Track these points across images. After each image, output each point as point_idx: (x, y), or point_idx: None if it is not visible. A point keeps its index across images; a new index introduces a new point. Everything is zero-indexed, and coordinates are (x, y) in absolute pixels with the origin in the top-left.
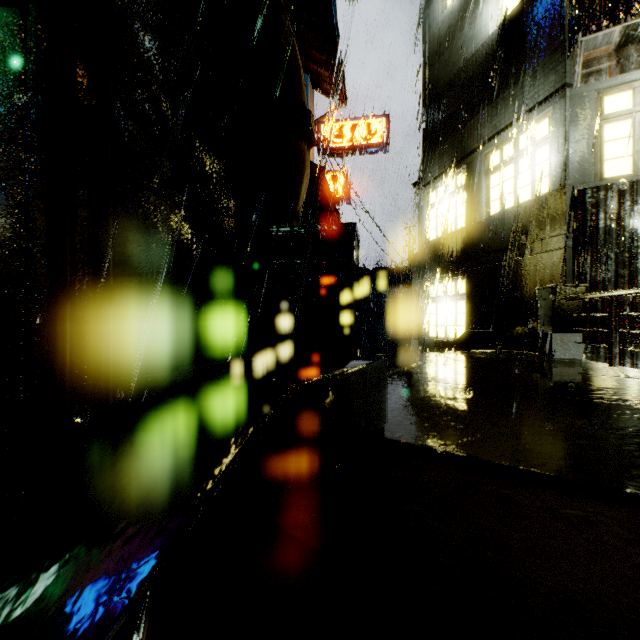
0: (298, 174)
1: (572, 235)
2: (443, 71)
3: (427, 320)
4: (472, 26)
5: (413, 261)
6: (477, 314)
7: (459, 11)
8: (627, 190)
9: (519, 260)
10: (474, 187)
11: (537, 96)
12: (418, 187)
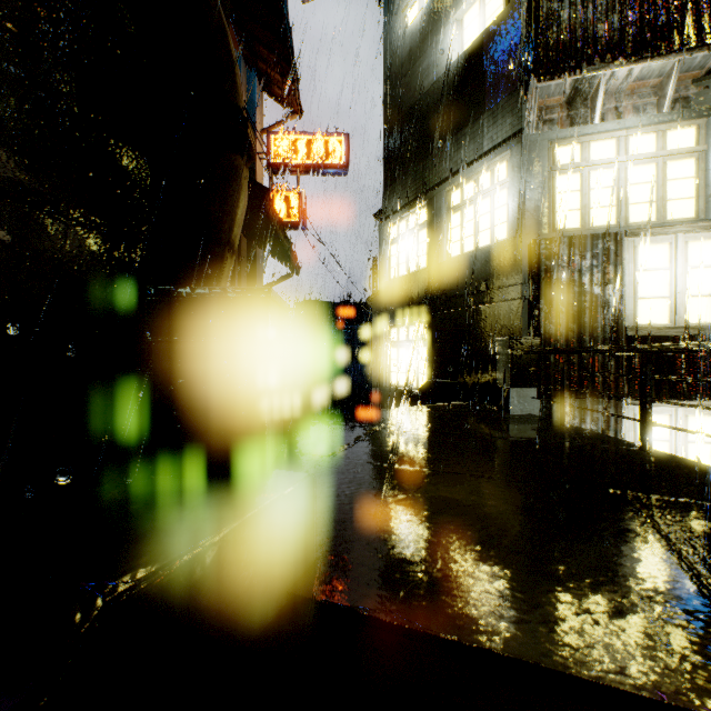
0: (232, 195)
1: (528, 285)
2: (405, 95)
3: (388, 366)
4: (434, 52)
5: (374, 300)
6: (439, 362)
7: (421, 33)
8: (576, 244)
9: (479, 308)
10: (436, 225)
11: (496, 137)
12: (380, 218)
